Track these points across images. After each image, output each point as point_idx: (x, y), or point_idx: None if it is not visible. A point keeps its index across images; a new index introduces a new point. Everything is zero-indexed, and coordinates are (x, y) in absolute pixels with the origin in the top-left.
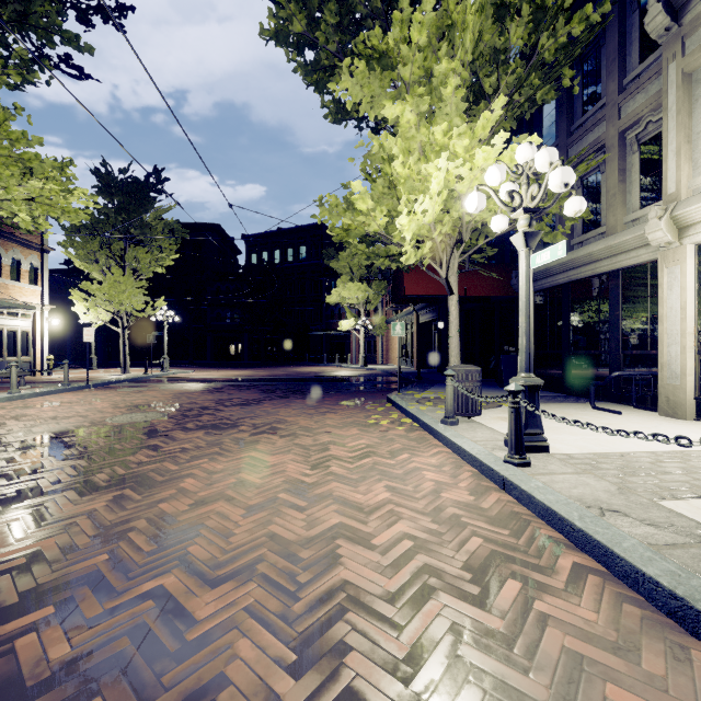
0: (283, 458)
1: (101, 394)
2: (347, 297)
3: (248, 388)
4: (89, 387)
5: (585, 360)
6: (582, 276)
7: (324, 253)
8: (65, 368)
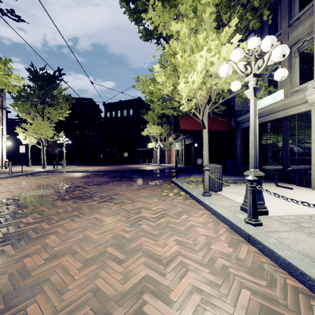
0: (114, 218)
1: (27, 179)
2: (151, 132)
3: (102, 175)
4: (22, 175)
5: (269, 162)
6: (268, 120)
7: (141, 112)
8: (9, 166)
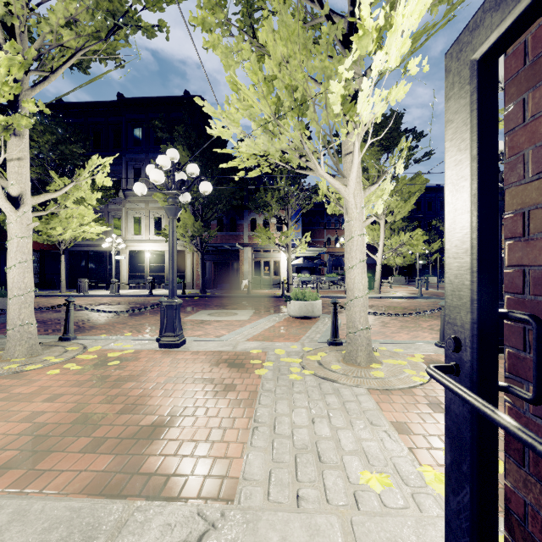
0: None
1: None
2: None
3: None
4: None
5: (95, 277)
6: (95, 250)
7: None
8: None
